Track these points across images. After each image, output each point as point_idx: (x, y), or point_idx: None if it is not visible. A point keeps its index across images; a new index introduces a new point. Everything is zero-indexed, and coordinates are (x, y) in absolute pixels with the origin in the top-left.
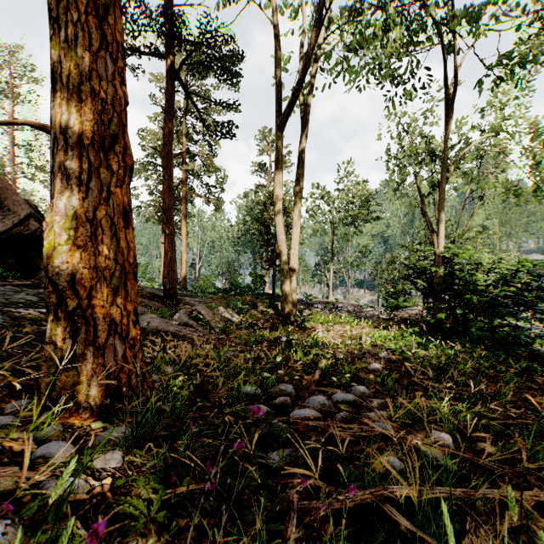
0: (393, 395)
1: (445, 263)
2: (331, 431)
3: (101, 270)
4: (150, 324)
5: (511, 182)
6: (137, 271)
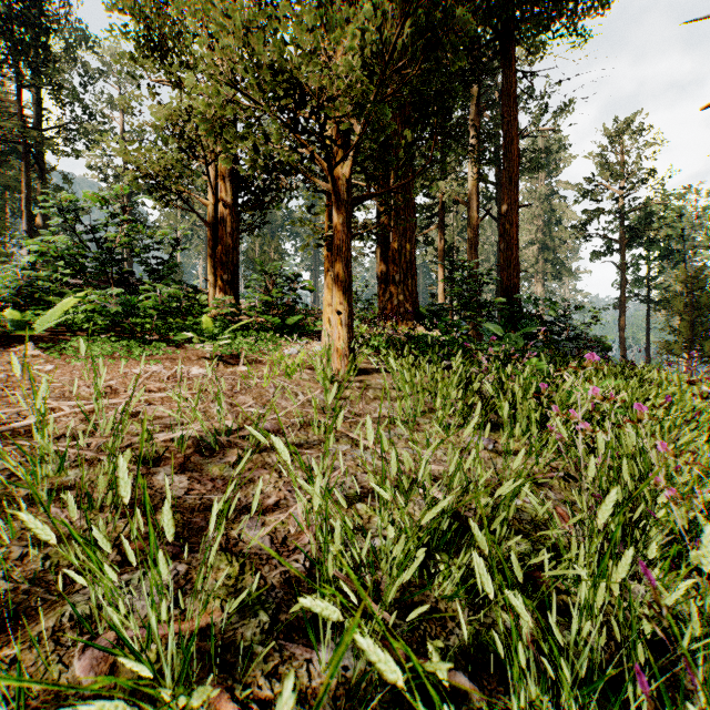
0: None
1: None
2: None
3: None
4: None
5: None
6: None
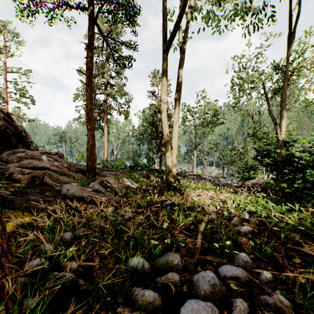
0: (273, 263)
1: (285, 146)
2: None
3: None
4: (68, 191)
5: None
6: None
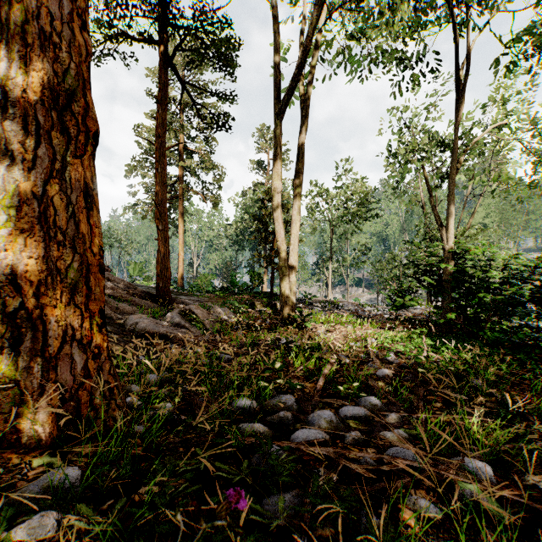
0: (408, 407)
1: (455, 259)
2: (343, 463)
3: (53, 261)
4: (138, 324)
5: (525, 173)
6: (103, 263)
